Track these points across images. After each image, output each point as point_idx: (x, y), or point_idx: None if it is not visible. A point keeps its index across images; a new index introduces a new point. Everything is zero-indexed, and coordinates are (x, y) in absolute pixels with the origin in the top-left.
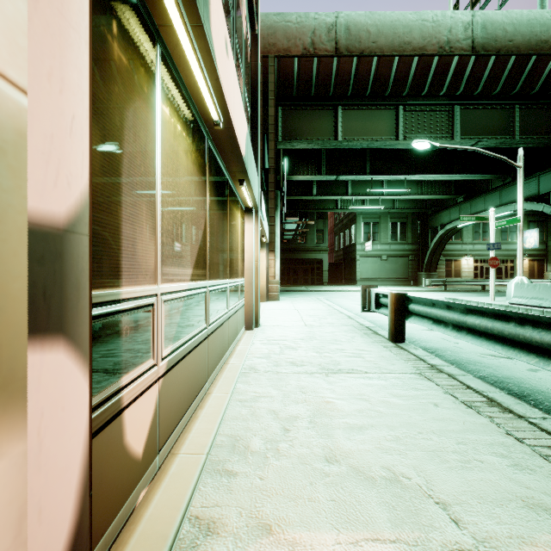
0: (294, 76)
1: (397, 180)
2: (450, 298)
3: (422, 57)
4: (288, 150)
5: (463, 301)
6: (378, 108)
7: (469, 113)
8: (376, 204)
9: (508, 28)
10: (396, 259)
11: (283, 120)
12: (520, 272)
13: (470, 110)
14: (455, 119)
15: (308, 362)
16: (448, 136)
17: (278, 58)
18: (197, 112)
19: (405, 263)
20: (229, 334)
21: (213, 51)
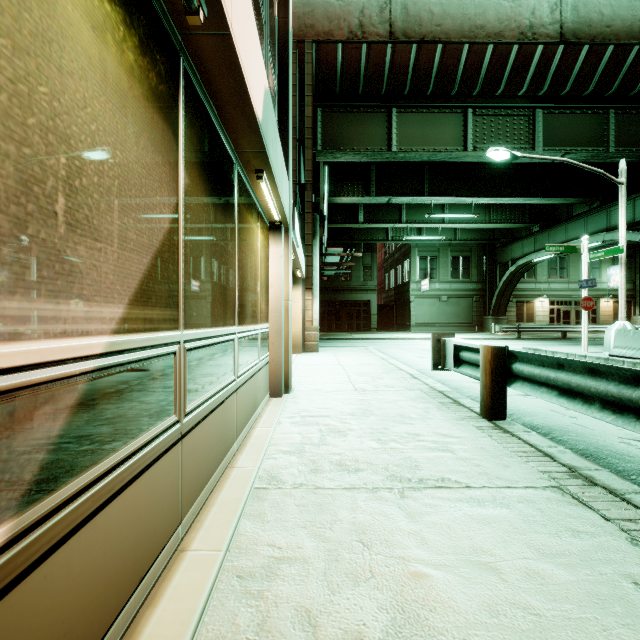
0: (338, 67)
1: (460, 205)
2: (530, 348)
3: (498, 45)
4: (330, 165)
5: (547, 352)
6: (442, 112)
7: (554, 118)
8: (435, 234)
9: (605, 11)
10: (458, 300)
11: (323, 124)
12: (622, 316)
13: (555, 115)
14: (537, 126)
15: (366, 463)
16: (528, 147)
17: (317, 43)
18: None
19: (469, 305)
20: (238, 414)
21: None
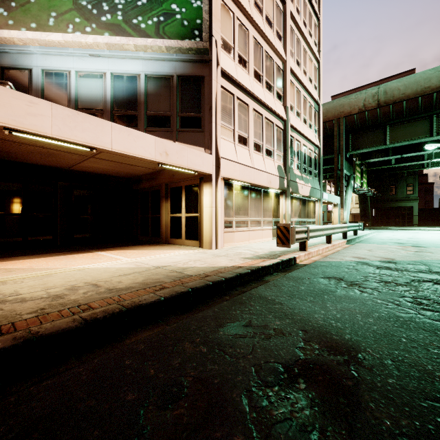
0: (355, 121)
1: None
2: None
3: (439, 92)
4: None
5: None
6: (416, 120)
7: None
8: None
9: None
10: None
11: (352, 140)
12: None
13: None
14: None
15: None
16: None
17: (345, 117)
18: (298, 196)
19: None
20: None
21: (299, 193)
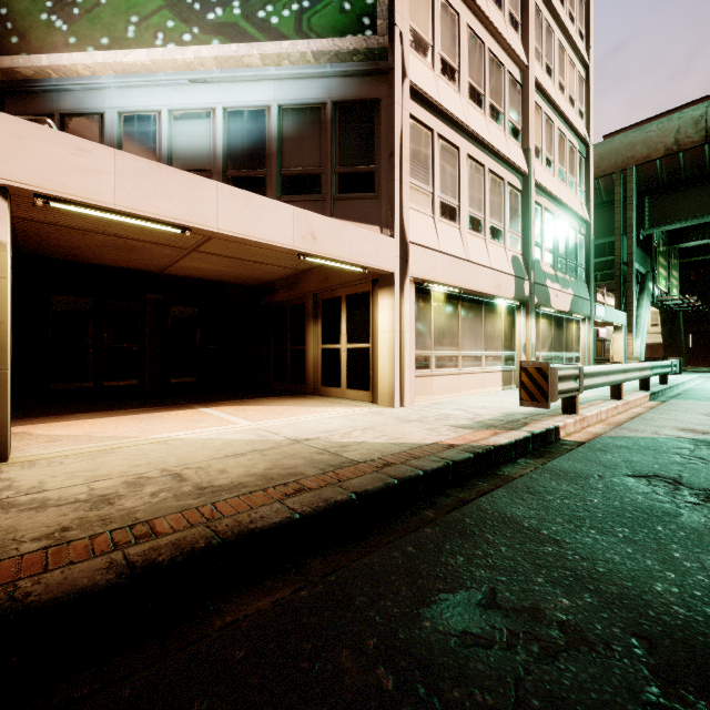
0: (658, 173)
1: None
2: None
3: None
4: None
5: None
6: None
7: None
8: None
9: None
10: None
11: (650, 208)
12: None
13: None
14: None
15: None
16: None
17: (637, 166)
18: (549, 311)
19: None
20: None
21: (551, 306)
